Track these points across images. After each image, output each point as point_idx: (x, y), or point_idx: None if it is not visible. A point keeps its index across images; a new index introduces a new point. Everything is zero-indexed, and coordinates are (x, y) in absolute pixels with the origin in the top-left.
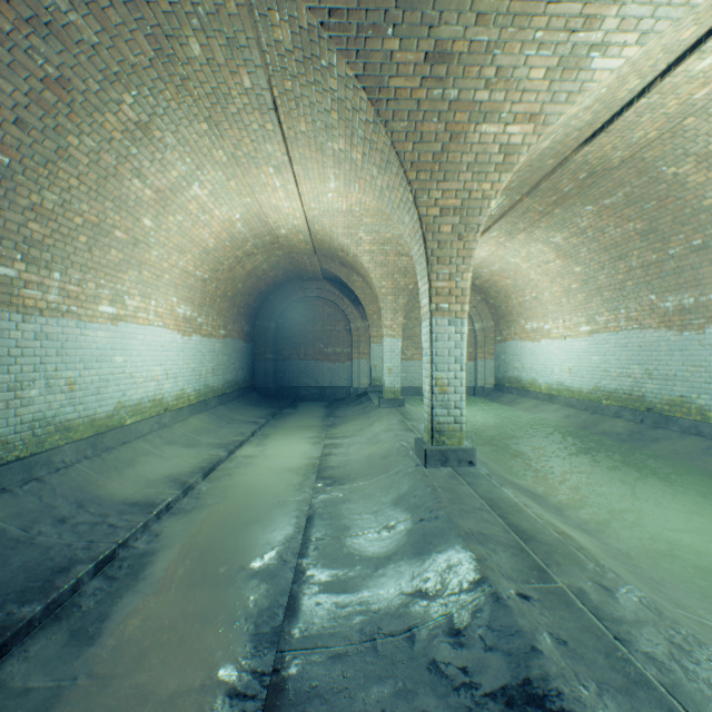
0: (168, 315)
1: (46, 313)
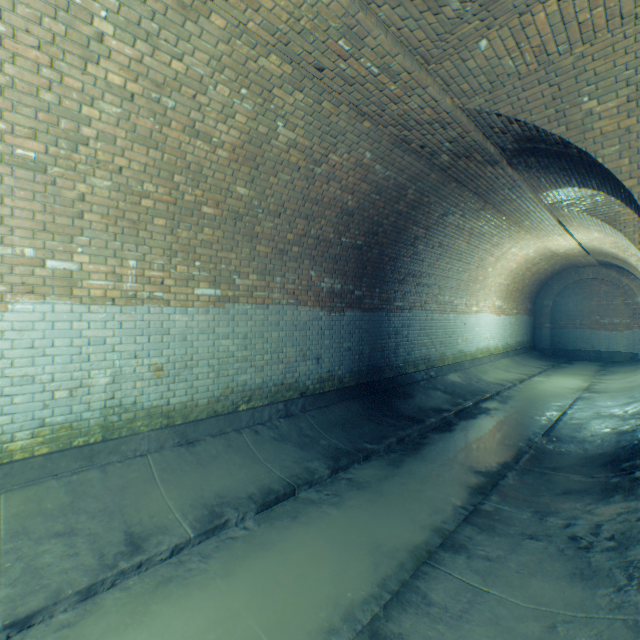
0: (491, 307)
1: (461, 313)
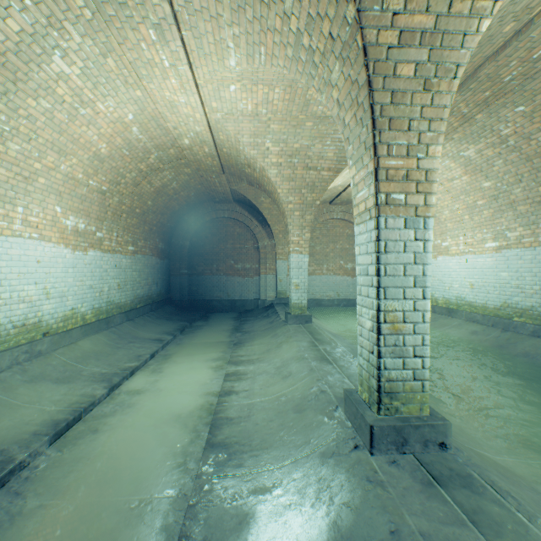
0: (48, 226)
1: None
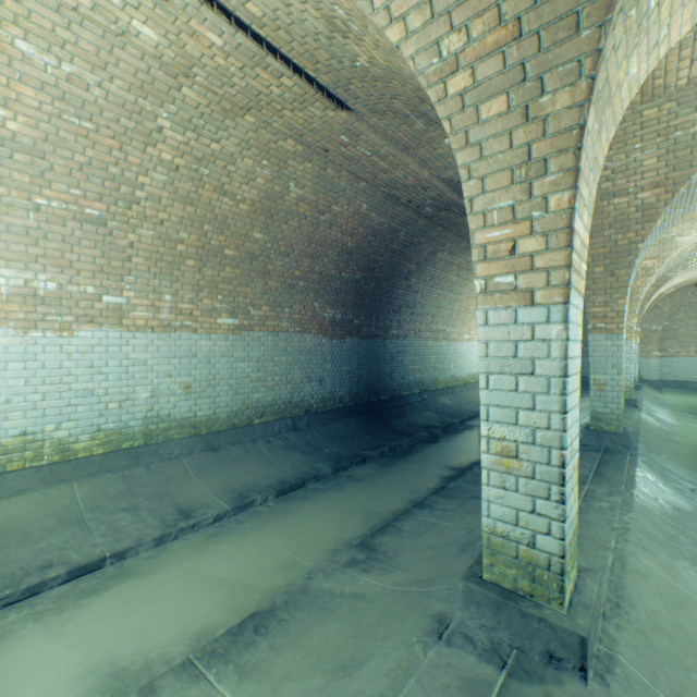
0: None
1: (454, 341)
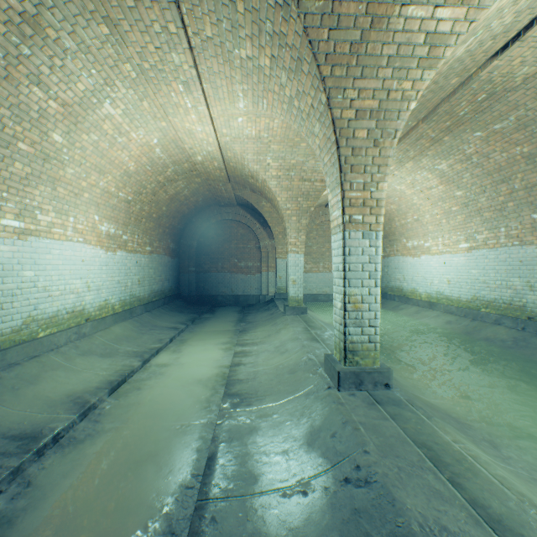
0: (89, 231)
1: None
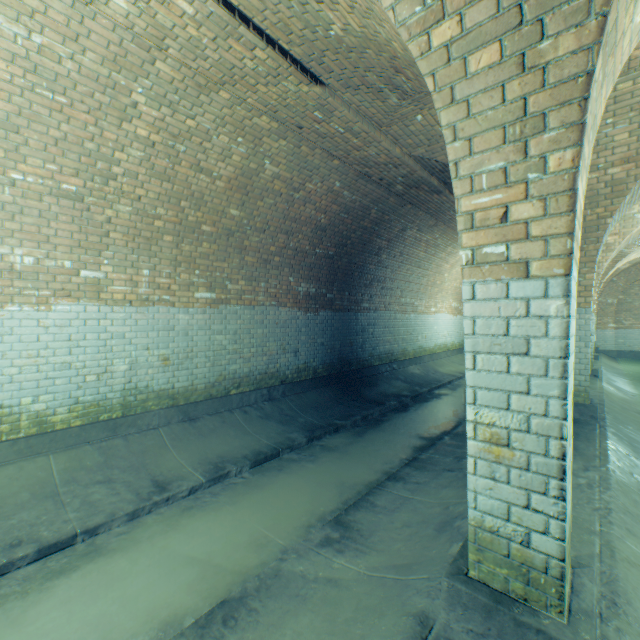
0: (448, 308)
1: (421, 314)
